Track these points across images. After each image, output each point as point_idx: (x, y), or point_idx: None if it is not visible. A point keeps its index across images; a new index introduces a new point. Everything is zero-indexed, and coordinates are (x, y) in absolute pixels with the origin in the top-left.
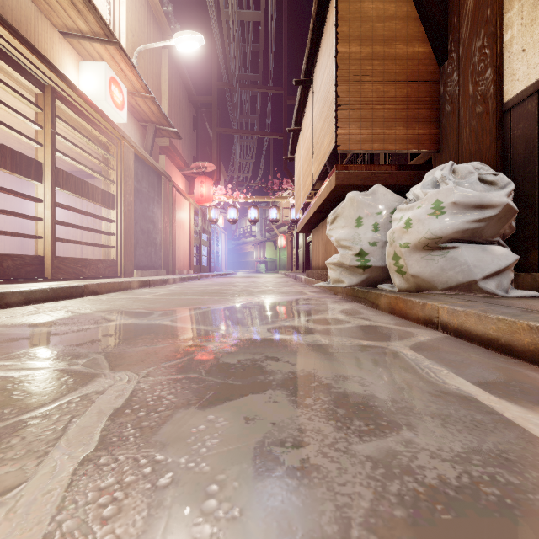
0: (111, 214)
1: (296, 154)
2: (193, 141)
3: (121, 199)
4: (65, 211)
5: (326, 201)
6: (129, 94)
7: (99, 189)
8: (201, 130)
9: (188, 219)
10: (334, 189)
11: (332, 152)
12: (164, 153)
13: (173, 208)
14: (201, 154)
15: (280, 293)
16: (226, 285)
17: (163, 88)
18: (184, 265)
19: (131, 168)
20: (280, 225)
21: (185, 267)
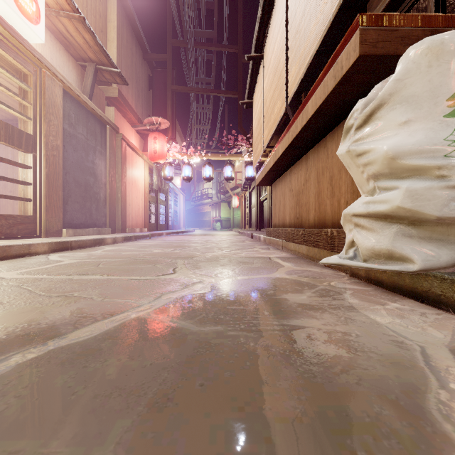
0: (28, 159)
1: (254, 97)
2: (148, 100)
3: (41, 140)
4: (1, 164)
5: (314, 119)
6: (52, 13)
7: (1, 121)
8: (157, 89)
9: (141, 176)
10: (348, 73)
11: (294, 95)
12: (114, 106)
13: (121, 162)
14: (157, 113)
15: (239, 263)
16: (172, 246)
17: (112, 35)
18: (137, 223)
19: (58, 105)
20: (233, 187)
21: (138, 225)
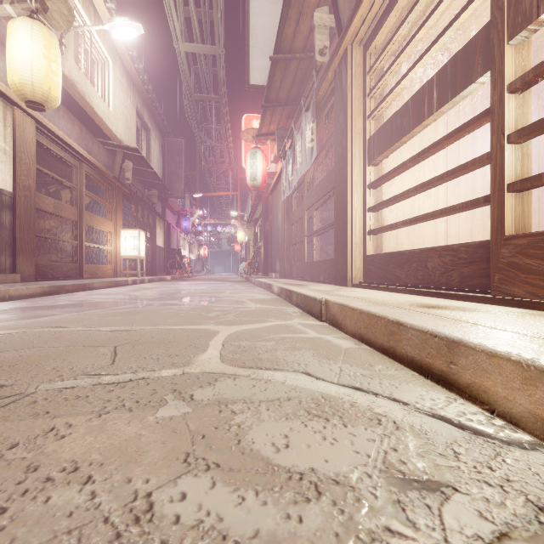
0: None
1: None
2: None
3: None
4: None
5: None
6: None
7: None
8: None
9: None
10: None
11: None
12: None
13: None
14: None
15: None
16: None
17: None
18: None
19: None
20: None
21: None
